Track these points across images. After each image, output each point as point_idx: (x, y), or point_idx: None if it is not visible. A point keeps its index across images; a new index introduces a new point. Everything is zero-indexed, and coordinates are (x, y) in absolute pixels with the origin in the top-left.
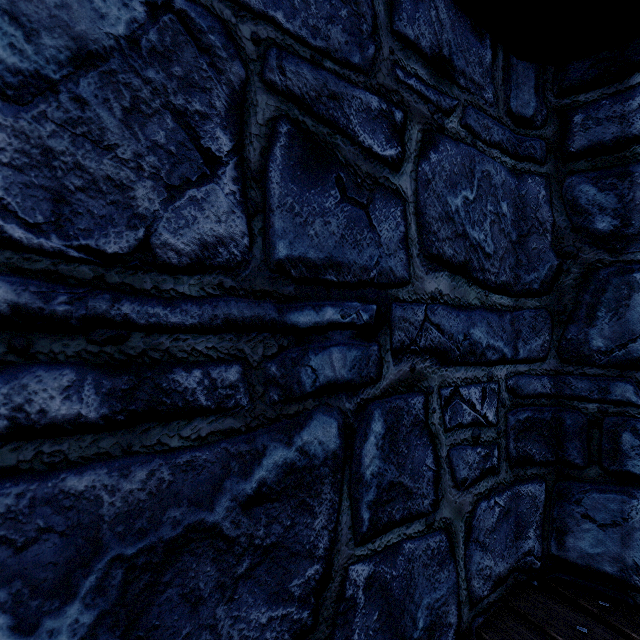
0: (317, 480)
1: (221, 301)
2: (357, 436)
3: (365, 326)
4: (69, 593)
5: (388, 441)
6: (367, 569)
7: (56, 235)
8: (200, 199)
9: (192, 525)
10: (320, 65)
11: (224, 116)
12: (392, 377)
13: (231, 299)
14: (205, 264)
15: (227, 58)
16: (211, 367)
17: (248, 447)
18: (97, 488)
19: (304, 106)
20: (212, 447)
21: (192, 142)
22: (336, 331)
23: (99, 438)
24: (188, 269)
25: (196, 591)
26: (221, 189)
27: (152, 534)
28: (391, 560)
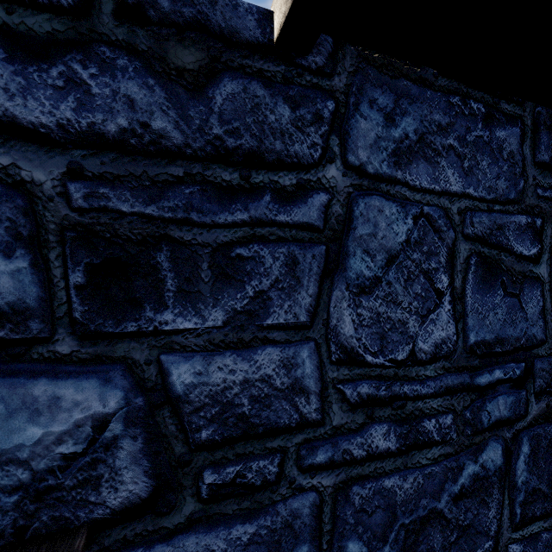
0: (490, 485)
1: (443, 376)
2: (513, 455)
3: (517, 379)
4: (385, 540)
5: (532, 458)
6: (519, 548)
7: (381, 356)
8: (434, 319)
9: (431, 509)
10: (492, 210)
11: (445, 265)
12: (534, 412)
13: (448, 374)
14: (436, 356)
15: (446, 230)
16: (439, 416)
17: (455, 464)
18: (395, 486)
19: (483, 241)
20: (439, 464)
21: (431, 287)
22: (500, 385)
23: (395, 459)
24: (429, 361)
25: (432, 548)
26: (443, 310)
27: (415, 513)
28: (533, 544)
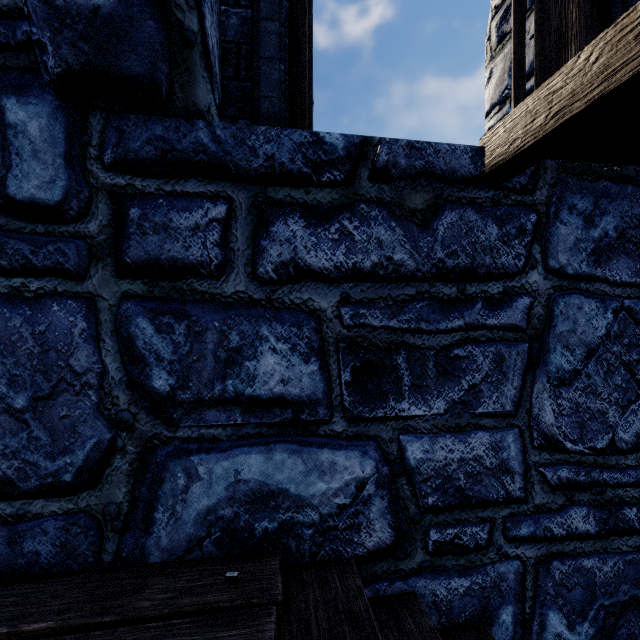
0: None
1: None
2: None
3: None
4: (584, 616)
5: None
6: None
7: (580, 443)
8: (635, 409)
9: (632, 596)
10: None
11: None
12: None
13: None
14: (638, 446)
15: None
16: None
17: None
18: (594, 567)
19: None
20: None
21: (632, 378)
22: None
23: (594, 542)
24: (630, 450)
25: (633, 634)
26: None
27: (615, 596)
28: None
